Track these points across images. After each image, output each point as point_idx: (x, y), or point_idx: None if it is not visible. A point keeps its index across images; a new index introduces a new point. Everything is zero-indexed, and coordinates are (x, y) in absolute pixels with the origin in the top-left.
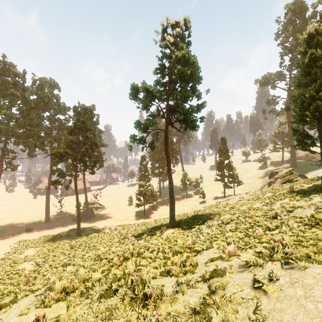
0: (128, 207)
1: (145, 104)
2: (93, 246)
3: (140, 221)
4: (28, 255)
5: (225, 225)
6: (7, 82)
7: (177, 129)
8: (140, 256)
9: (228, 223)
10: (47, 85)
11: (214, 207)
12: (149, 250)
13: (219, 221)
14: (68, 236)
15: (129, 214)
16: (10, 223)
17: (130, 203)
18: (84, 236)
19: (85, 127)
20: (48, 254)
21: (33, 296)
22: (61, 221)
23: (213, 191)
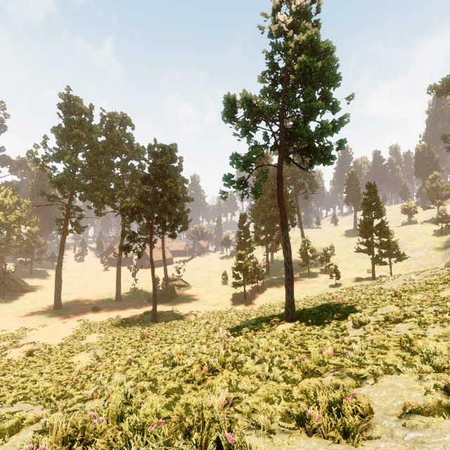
0: (221, 287)
1: (245, 127)
2: (171, 338)
3: (239, 307)
4: (90, 342)
5: (393, 324)
6: (72, 121)
7: (297, 164)
8: (238, 368)
9: (399, 321)
10: (118, 122)
11: (358, 293)
12: (255, 359)
13: (379, 316)
14: (141, 322)
15: (223, 297)
16: (76, 299)
17: (224, 282)
18: (161, 323)
19: (163, 172)
20: (113, 344)
21: (33, 431)
22: (134, 301)
23: (351, 269)
